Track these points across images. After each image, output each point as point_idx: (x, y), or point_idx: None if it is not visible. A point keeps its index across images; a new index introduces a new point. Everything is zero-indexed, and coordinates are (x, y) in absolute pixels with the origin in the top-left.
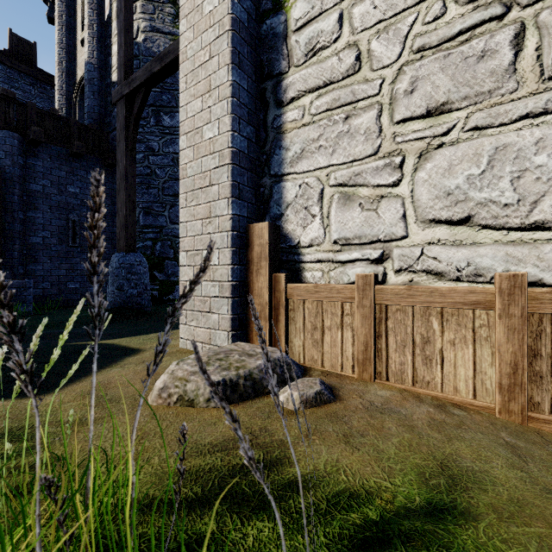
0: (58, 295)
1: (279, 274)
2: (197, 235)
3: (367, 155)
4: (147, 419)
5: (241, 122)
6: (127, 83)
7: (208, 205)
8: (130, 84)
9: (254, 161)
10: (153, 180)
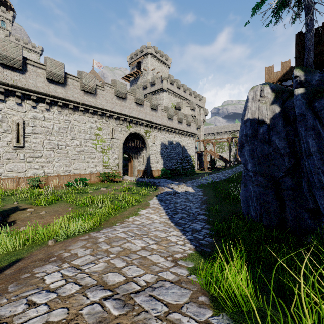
0: None
1: None
2: None
3: None
4: None
5: None
6: None
7: None
8: None
9: None
10: None
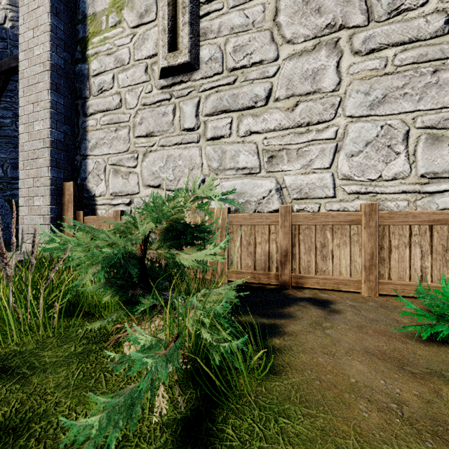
0: None
1: (80, 211)
2: (30, 187)
3: (124, 151)
4: None
5: (59, 123)
6: None
7: (37, 170)
8: None
9: (70, 146)
10: None
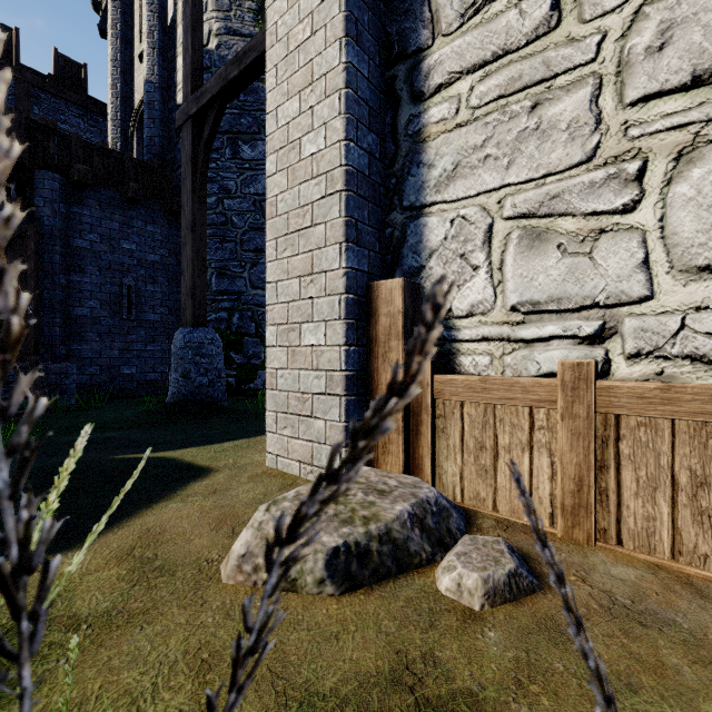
0: (109, 383)
1: None
2: (292, 300)
3: (573, 164)
4: (219, 618)
5: (360, 127)
6: (194, 98)
7: (309, 256)
8: (199, 100)
9: (378, 188)
10: (228, 231)
